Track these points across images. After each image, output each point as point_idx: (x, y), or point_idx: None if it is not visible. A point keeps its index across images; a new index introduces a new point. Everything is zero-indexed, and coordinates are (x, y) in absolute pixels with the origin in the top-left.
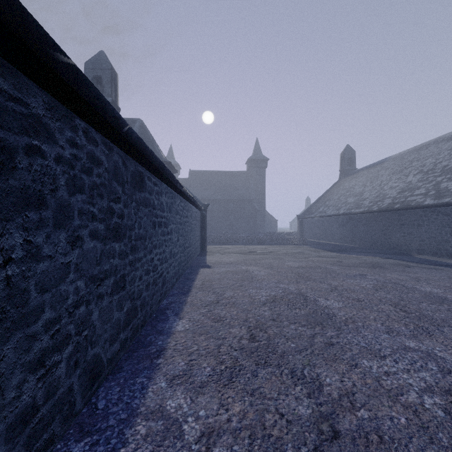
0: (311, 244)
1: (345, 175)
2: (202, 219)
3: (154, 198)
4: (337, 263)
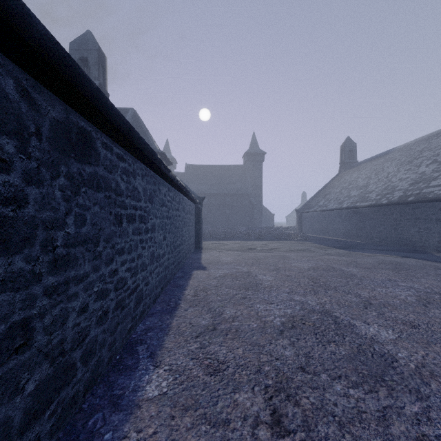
0: (313, 240)
1: (345, 168)
2: (197, 213)
3: (118, 178)
4: (351, 263)
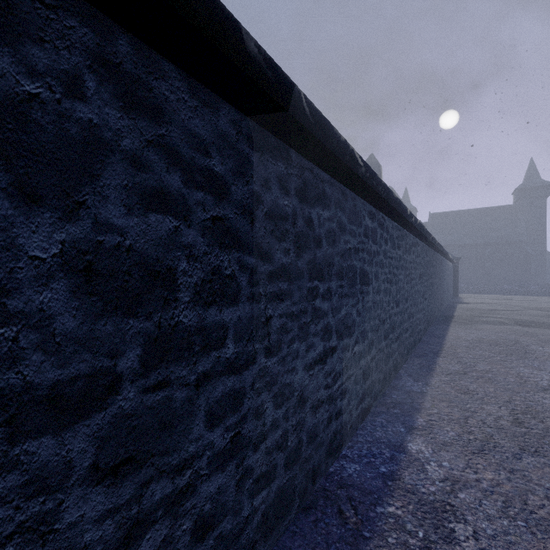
0: None
1: None
2: (454, 270)
3: (442, 265)
4: None
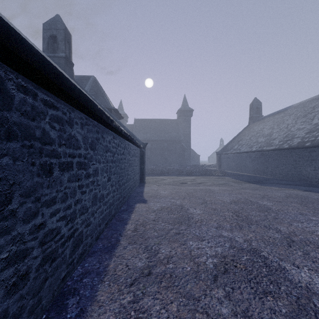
0: (230, 175)
1: (253, 121)
2: (141, 155)
3: (46, 126)
4: (264, 196)
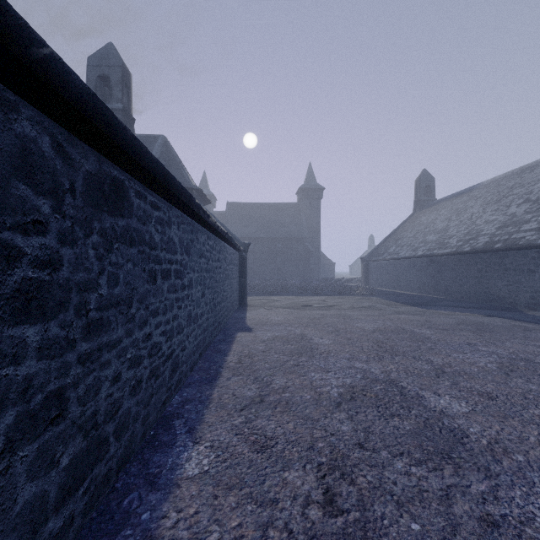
0: (381, 295)
1: (420, 207)
2: (241, 262)
3: (152, 229)
4: (425, 323)
